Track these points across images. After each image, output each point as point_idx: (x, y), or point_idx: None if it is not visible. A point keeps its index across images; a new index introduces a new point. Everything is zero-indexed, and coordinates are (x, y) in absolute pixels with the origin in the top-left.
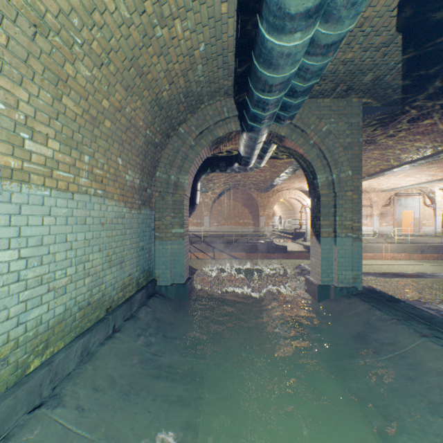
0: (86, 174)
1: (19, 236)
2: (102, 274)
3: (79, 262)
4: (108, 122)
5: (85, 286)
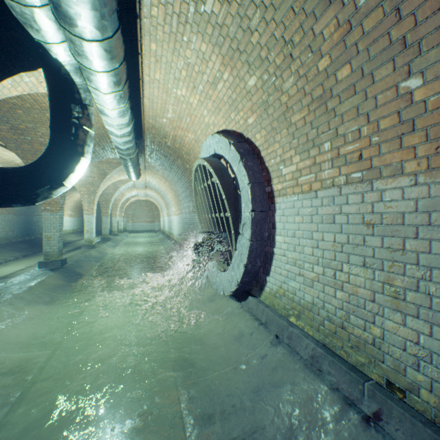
0: (330, 163)
1: (284, 229)
2: (371, 306)
3: (327, 265)
4: (342, 71)
5: (336, 299)
